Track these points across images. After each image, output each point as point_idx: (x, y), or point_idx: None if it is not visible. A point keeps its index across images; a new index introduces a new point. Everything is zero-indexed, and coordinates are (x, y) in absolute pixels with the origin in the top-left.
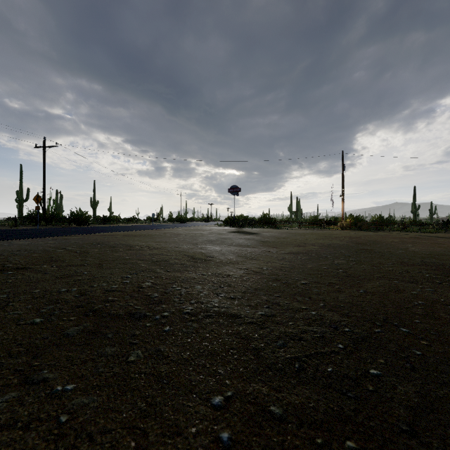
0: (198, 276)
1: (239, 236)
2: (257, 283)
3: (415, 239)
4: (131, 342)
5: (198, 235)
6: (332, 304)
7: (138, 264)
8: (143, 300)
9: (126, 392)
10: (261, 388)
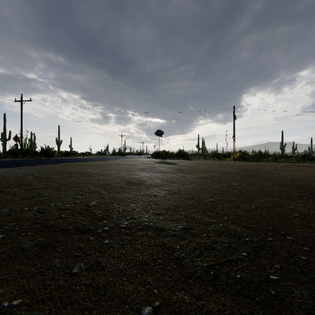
0: (132, 196)
1: (162, 165)
2: (177, 201)
3: (284, 167)
4: (76, 254)
5: (133, 164)
6: (233, 217)
7: (87, 187)
8: (88, 217)
9: (66, 305)
10: (184, 296)
